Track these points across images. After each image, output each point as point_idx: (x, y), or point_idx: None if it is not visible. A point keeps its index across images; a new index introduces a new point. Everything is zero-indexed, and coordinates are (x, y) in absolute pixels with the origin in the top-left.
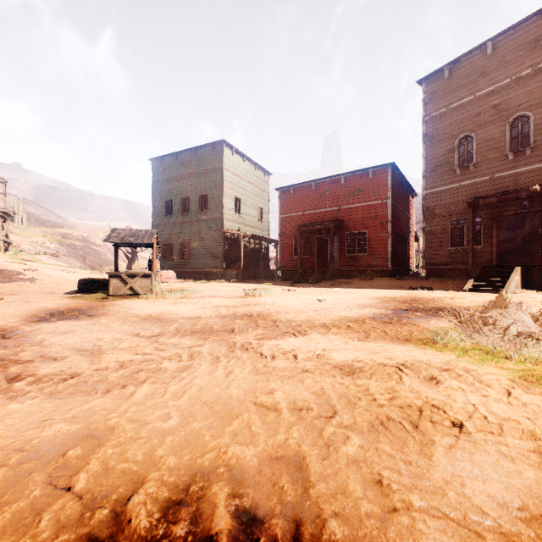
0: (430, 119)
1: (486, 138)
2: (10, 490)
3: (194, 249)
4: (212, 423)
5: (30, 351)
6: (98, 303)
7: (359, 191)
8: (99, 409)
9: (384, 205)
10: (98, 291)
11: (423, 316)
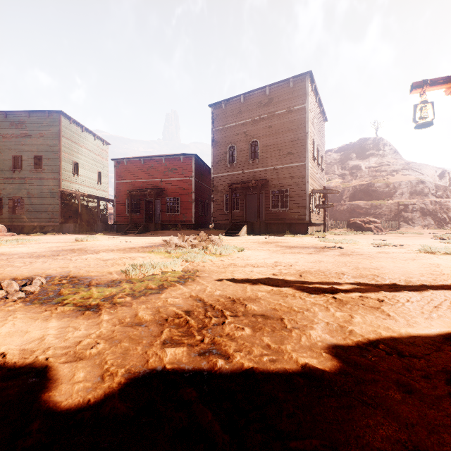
0: (216, 131)
1: (241, 149)
2: None
3: (28, 204)
4: (42, 270)
5: None
6: None
7: (174, 170)
8: None
9: (190, 181)
10: None
11: None
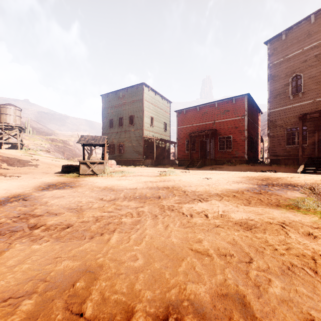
0: (273, 66)
1: (310, 76)
2: (41, 314)
3: (126, 147)
4: (167, 263)
5: (40, 208)
6: (74, 179)
7: (226, 111)
8: (89, 250)
9: (243, 119)
10: (73, 172)
11: (280, 189)
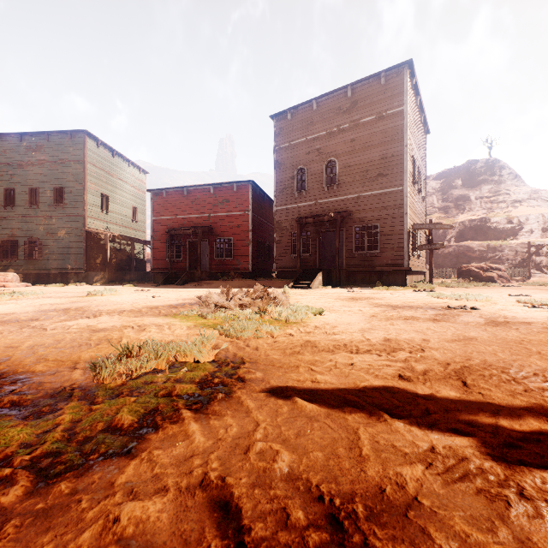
0: (279, 150)
1: (313, 172)
2: None
3: (47, 248)
4: None
5: None
6: None
7: (226, 202)
8: None
9: (246, 216)
10: None
11: None
